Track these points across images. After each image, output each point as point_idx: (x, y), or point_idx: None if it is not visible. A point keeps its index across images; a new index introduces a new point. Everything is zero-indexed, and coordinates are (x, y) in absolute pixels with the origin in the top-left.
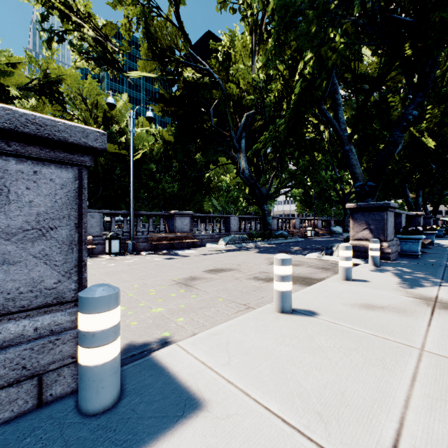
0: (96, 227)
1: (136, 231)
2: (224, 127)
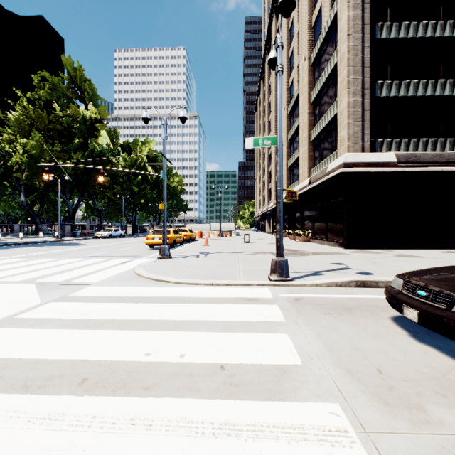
0: None
1: None
2: None
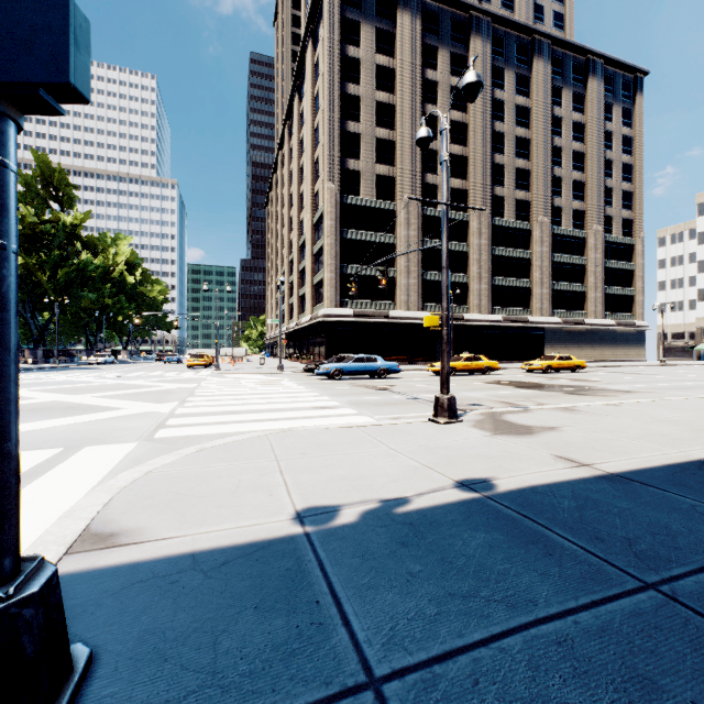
0: None
1: None
2: None
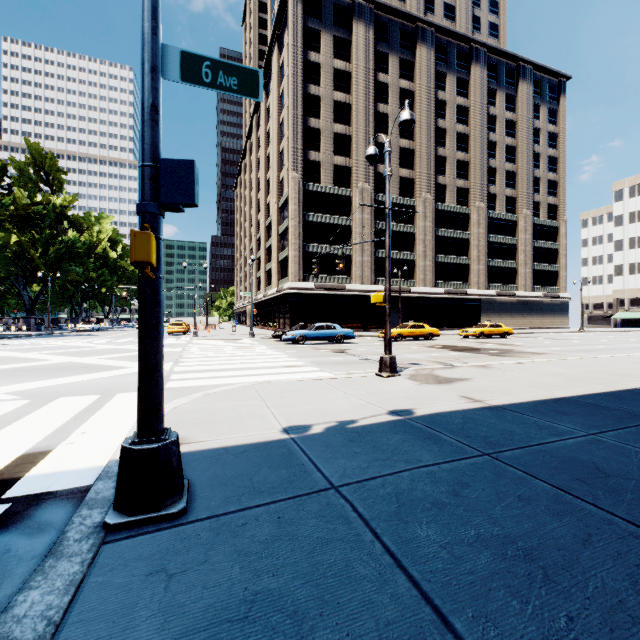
0: None
1: None
2: None
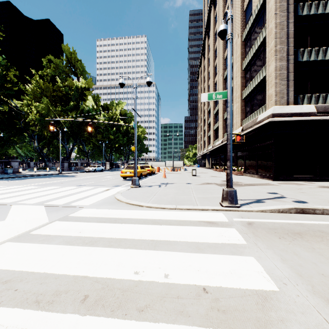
0: None
1: None
2: None
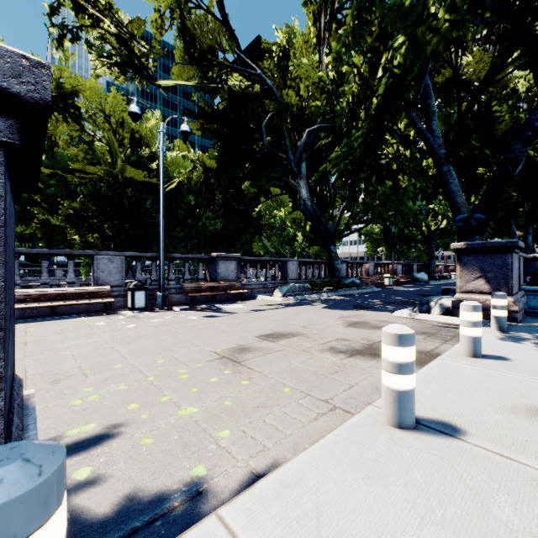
0: (116, 275)
1: (168, 279)
2: (279, 147)
